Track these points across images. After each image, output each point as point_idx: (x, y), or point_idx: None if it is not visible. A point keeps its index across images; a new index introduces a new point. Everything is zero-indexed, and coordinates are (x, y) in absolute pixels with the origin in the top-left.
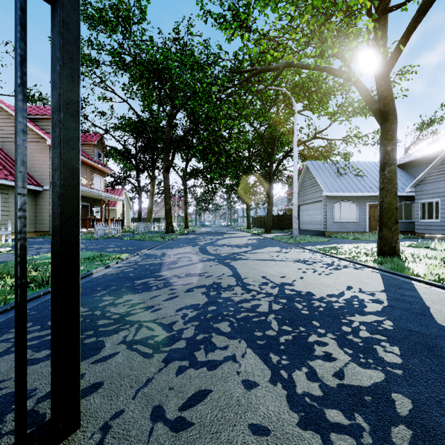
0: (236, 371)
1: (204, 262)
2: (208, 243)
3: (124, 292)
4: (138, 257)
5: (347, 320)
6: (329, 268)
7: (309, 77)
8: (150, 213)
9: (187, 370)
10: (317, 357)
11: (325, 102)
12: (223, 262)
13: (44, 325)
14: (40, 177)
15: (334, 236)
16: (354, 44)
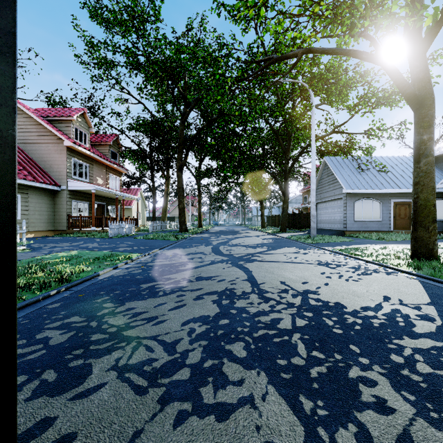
0: (254, 425)
1: (216, 264)
2: (221, 243)
3: (127, 298)
4: (149, 257)
5: (395, 345)
6: (357, 272)
7: (327, 69)
8: (165, 212)
9: (188, 418)
10: (366, 405)
11: (344, 94)
12: (237, 264)
13: (30, 339)
14: (58, 177)
15: (356, 236)
16: (395, 8)
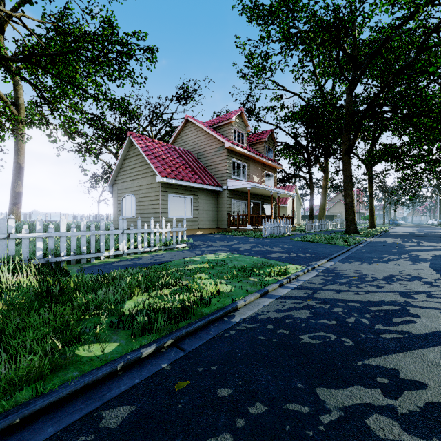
0: None
1: None
2: None
3: None
4: (315, 275)
5: None
6: None
7: None
8: (322, 209)
9: None
10: None
11: None
12: None
13: None
14: (220, 179)
15: None
16: None
